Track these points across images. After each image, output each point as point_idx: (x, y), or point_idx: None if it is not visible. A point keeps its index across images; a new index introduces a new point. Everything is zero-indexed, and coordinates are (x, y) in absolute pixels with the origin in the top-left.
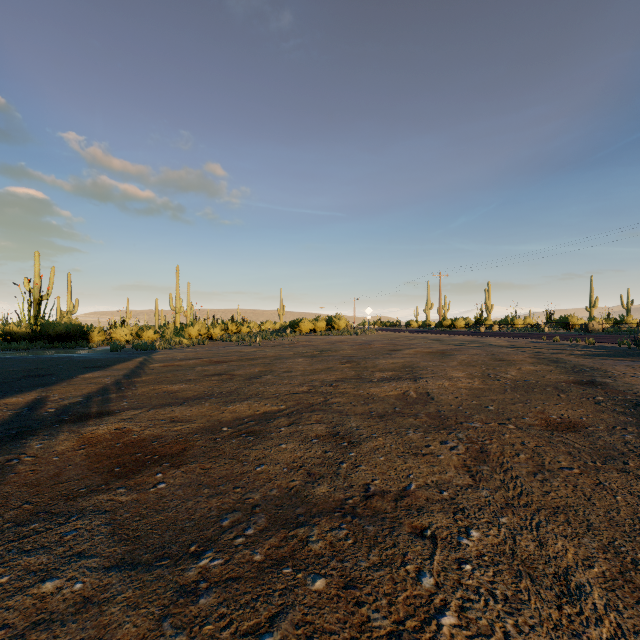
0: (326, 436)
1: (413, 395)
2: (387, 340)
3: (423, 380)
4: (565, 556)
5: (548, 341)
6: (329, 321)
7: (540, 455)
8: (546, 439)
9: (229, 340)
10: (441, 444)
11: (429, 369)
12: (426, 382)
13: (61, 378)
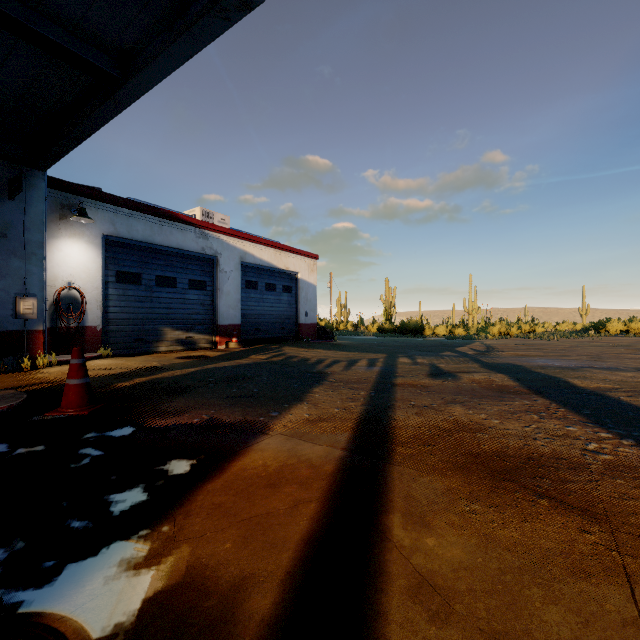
0: (589, 357)
1: None
2: None
3: None
4: (633, 364)
5: None
6: None
7: None
8: None
9: (526, 337)
10: (634, 360)
11: None
12: None
13: (460, 345)
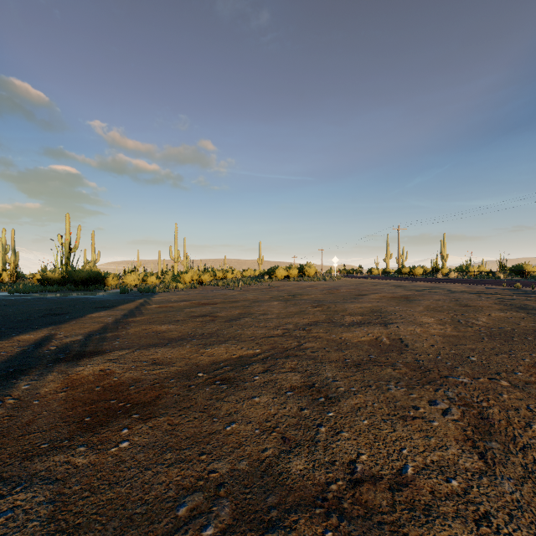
0: (301, 388)
1: (386, 341)
2: (352, 285)
3: (394, 325)
4: None
5: (508, 287)
6: (301, 269)
7: None
8: None
9: (216, 285)
10: (430, 404)
11: (397, 314)
12: (397, 328)
13: (73, 317)
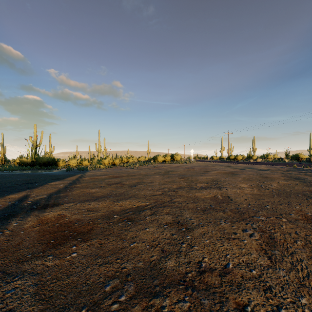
0: (172, 223)
1: (220, 197)
2: (202, 166)
3: (224, 189)
4: None
5: (290, 167)
6: (172, 156)
7: (311, 242)
8: (310, 230)
9: (123, 165)
10: (243, 231)
11: (227, 182)
12: (226, 190)
13: (40, 184)
